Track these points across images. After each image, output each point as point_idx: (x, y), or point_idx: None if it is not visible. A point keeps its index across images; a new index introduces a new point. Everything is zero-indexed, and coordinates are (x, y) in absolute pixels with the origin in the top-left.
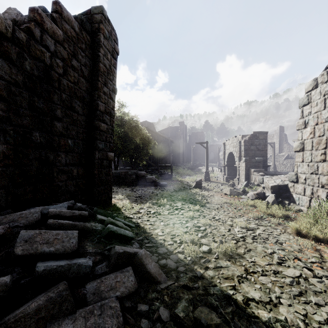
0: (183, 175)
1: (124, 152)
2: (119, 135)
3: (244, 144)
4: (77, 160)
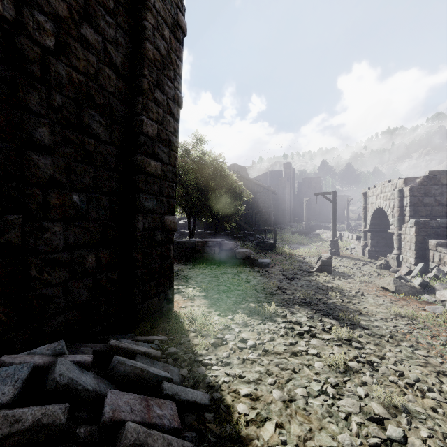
0: (292, 243)
1: (204, 210)
2: (196, 185)
3: (410, 195)
4: (96, 234)
